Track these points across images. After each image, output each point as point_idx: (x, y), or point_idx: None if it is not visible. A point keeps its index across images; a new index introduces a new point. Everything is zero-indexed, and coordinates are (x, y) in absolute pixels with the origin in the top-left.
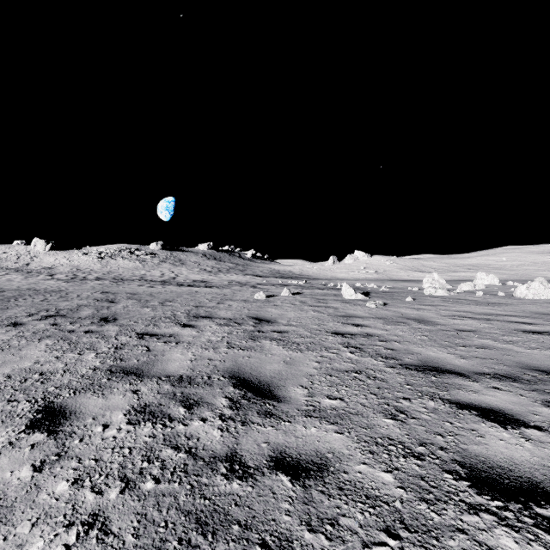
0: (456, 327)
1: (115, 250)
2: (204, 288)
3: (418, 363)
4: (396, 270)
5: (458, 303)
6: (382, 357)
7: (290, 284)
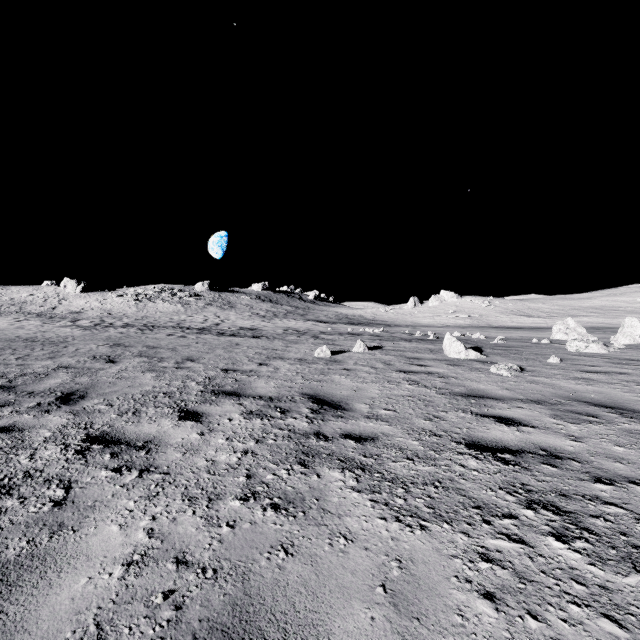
0: None
1: (155, 291)
2: (250, 338)
3: None
4: (495, 314)
5: None
6: None
7: (364, 333)
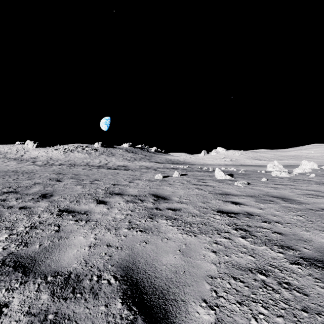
0: (320, 206)
1: (74, 147)
2: (123, 170)
3: (320, 256)
4: (243, 159)
5: (302, 183)
6: (277, 245)
7: (178, 168)
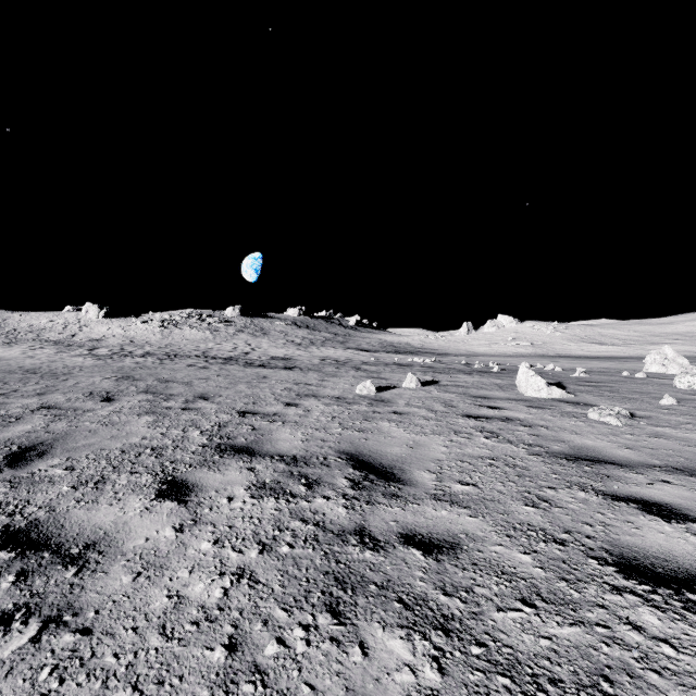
0: None
1: (182, 317)
2: (281, 370)
3: None
4: (561, 341)
5: None
6: None
7: (413, 364)
